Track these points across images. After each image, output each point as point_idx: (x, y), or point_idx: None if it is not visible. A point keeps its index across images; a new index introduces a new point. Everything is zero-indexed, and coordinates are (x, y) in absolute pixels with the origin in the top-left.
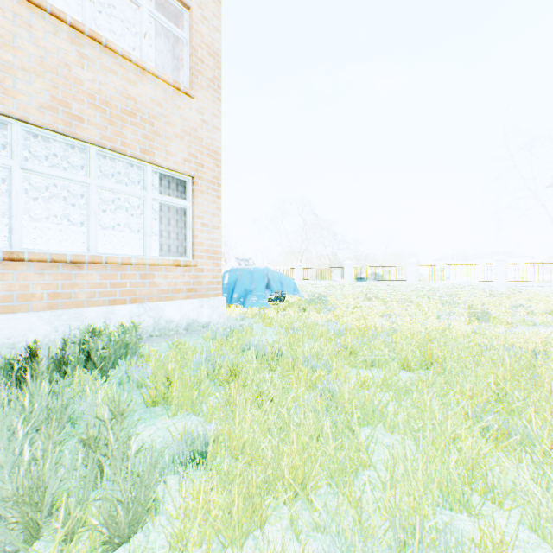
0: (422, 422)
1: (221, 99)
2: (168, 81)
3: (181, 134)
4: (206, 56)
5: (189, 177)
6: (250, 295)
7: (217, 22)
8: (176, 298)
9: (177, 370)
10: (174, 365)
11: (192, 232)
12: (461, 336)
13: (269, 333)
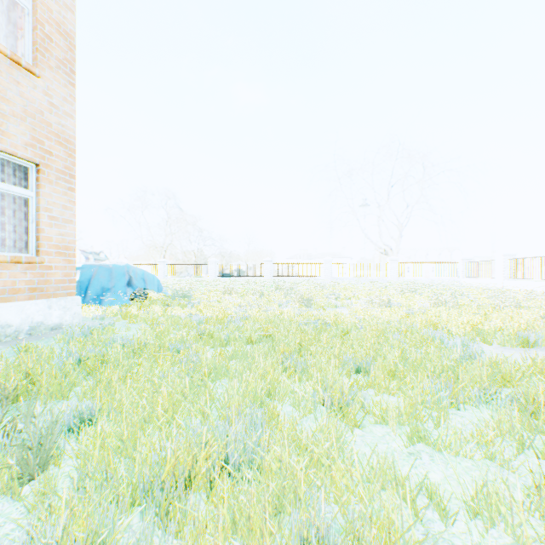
0: (250, 369)
1: (75, 85)
2: (3, 51)
3: (22, 114)
4: (55, 34)
5: (33, 164)
6: (108, 294)
7: (70, 0)
8: (15, 299)
9: (37, 369)
10: (34, 365)
11: (36, 224)
12: (290, 317)
13: (133, 329)
